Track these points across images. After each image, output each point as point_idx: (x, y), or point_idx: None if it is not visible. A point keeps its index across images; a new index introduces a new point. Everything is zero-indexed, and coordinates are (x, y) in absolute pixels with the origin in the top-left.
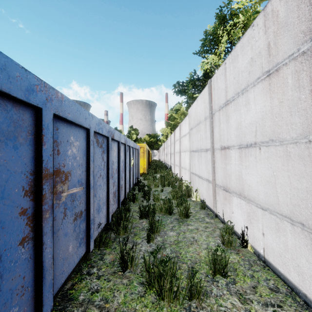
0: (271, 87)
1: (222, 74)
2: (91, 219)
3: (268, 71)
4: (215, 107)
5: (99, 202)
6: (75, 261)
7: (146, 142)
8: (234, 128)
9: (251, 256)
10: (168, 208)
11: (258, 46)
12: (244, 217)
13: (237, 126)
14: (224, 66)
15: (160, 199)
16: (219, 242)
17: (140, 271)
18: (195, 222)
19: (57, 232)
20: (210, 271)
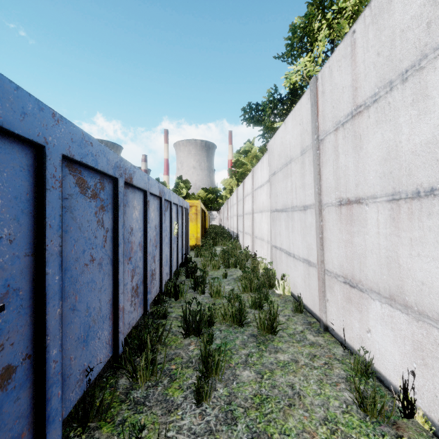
0: None
1: (345, 57)
2: (53, 374)
3: None
4: (326, 125)
5: (87, 320)
6: None
7: (201, 199)
8: (377, 159)
9: None
10: (237, 314)
11: None
12: (405, 348)
13: (385, 153)
14: (349, 38)
15: (223, 296)
16: (348, 398)
17: None
18: (288, 342)
19: None
20: None
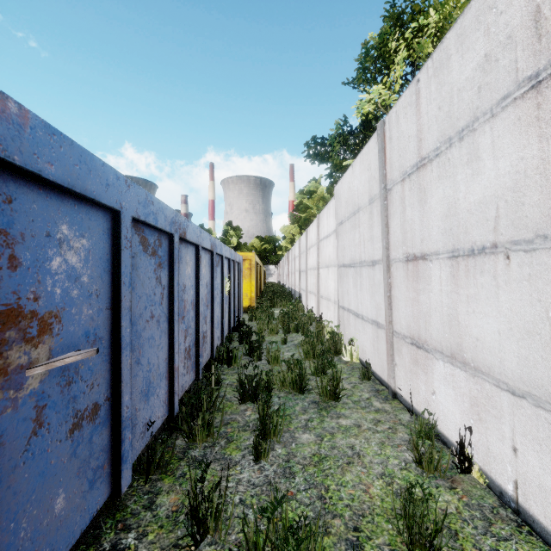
0: (544, 113)
1: (410, 104)
2: (125, 418)
3: (535, 76)
4: (394, 174)
5: (148, 375)
6: (77, 529)
7: (255, 250)
8: (439, 215)
9: (484, 495)
10: (297, 380)
11: (506, 22)
12: (464, 405)
13: (446, 209)
14: (414, 86)
15: (282, 360)
16: (408, 457)
17: (235, 542)
18: (352, 409)
19: (8, 475)
20: (399, 539)
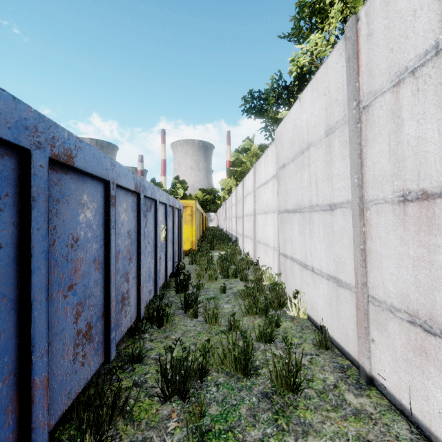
0: None
1: None
2: None
3: None
4: (376, 82)
5: None
6: None
7: (199, 200)
8: None
9: None
10: (241, 359)
11: None
12: None
13: None
14: None
15: (221, 331)
16: None
17: None
18: (321, 410)
19: None
20: None
